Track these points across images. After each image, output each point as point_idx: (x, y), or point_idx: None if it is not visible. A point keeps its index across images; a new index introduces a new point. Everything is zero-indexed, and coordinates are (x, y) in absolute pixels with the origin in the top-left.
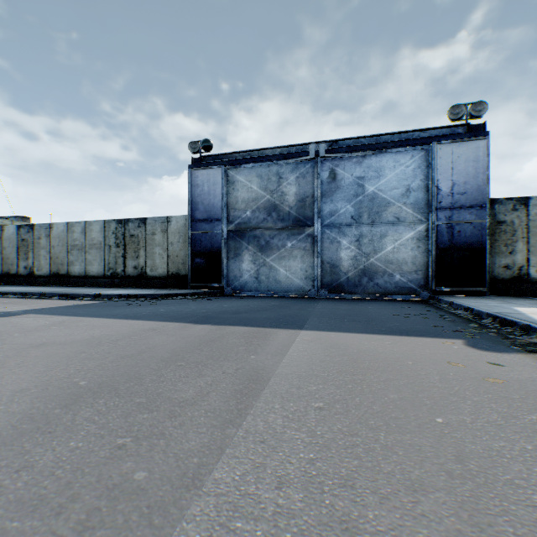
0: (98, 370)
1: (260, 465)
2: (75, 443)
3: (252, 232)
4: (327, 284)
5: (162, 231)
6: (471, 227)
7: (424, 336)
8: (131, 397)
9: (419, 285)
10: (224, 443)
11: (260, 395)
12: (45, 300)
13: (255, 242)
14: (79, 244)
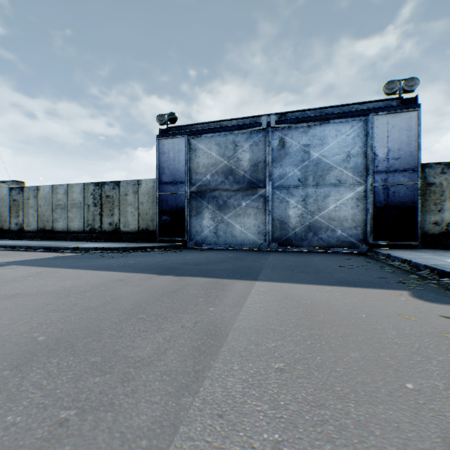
0: (60, 323)
1: None
2: (13, 417)
3: (212, 193)
4: (277, 238)
5: (133, 192)
6: (405, 188)
7: (371, 288)
8: (86, 355)
9: (358, 239)
10: (178, 417)
11: (218, 353)
12: (30, 253)
13: (214, 202)
14: (62, 204)
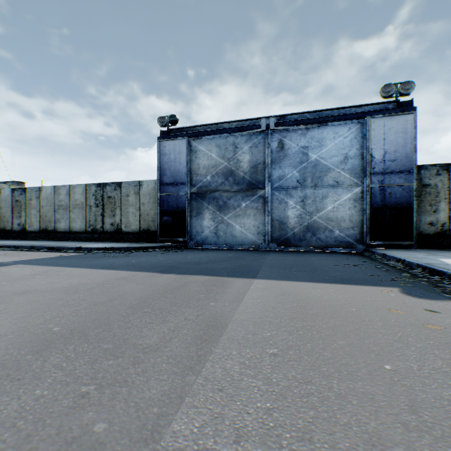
0: (72, 316)
1: (218, 415)
2: (41, 391)
3: (212, 194)
4: (276, 238)
5: (135, 193)
6: (401, 190)
7: (364, 285)
8: (99, 343)
9: (355, 239)
10: (184, 391)
11: (218, 341)
12: (34, 252)
13: (214, 203)
14: (64, 204)
